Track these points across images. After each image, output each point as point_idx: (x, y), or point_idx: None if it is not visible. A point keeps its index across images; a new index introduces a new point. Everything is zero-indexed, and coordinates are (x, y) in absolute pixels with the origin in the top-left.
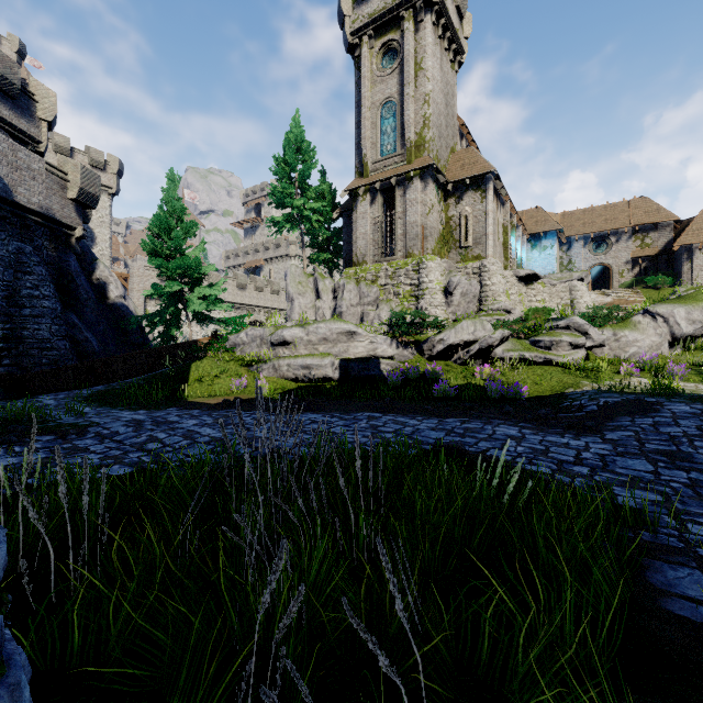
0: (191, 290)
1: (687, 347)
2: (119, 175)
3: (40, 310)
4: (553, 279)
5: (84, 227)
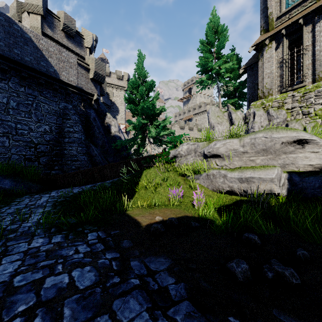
0: (151, 124)
1: None
2: (128, 81)
3: (72, 139)
4: None
5: (97, 94)
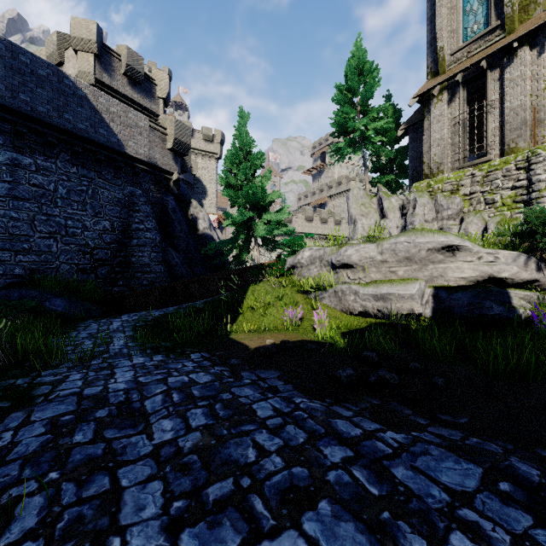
0: (259, 217)
1: None
2: (221, 143)
3: (143, 240)
4: None
5: (178, 172)
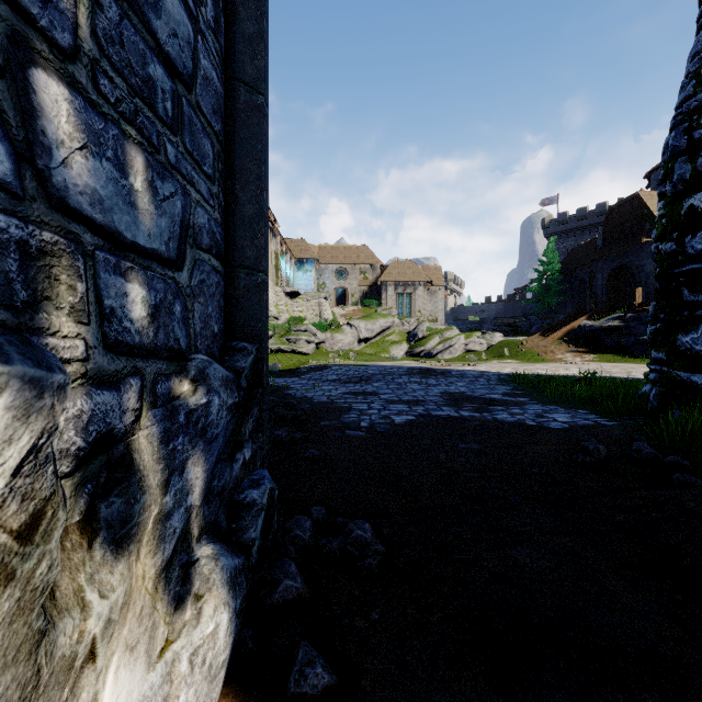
0: None
1: (367, 344)
2: None
3: None
4: (309, 296)
5: None
